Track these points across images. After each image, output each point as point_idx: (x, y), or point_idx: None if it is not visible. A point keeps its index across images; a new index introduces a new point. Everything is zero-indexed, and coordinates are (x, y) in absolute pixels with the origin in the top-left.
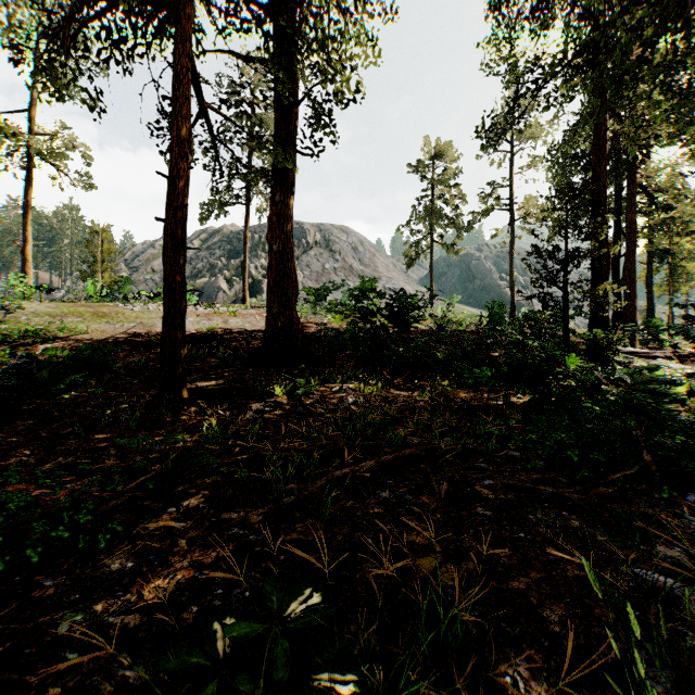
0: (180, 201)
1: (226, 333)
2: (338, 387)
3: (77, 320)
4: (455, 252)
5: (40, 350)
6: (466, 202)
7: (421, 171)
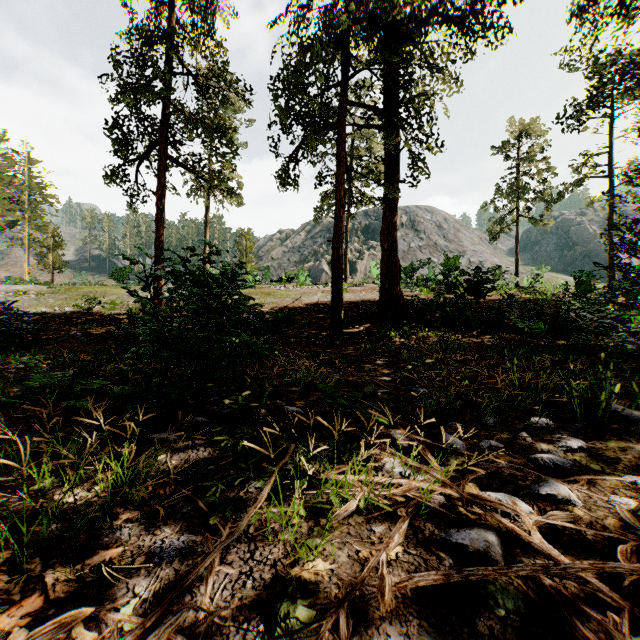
0: (341, 230)
1: (347, 304)
2: (429, 334)
3: (258, 297)
4: (543, 224)
5: None
6: (555, 174)
7: (506, 150)
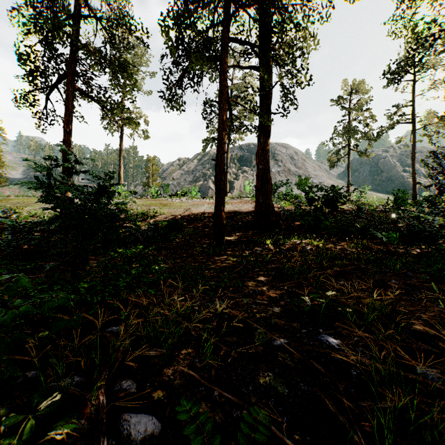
0: (223, 150)
1: (228, 213)
2: (298, 241)
3: (156, 208)
4: (367, 156)
5: (151, 222)
6: (375, 120)
7: (341, 102)
